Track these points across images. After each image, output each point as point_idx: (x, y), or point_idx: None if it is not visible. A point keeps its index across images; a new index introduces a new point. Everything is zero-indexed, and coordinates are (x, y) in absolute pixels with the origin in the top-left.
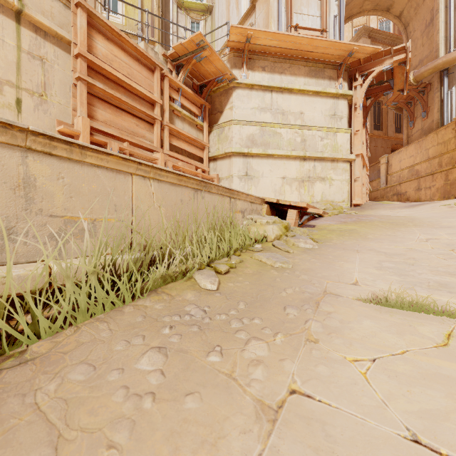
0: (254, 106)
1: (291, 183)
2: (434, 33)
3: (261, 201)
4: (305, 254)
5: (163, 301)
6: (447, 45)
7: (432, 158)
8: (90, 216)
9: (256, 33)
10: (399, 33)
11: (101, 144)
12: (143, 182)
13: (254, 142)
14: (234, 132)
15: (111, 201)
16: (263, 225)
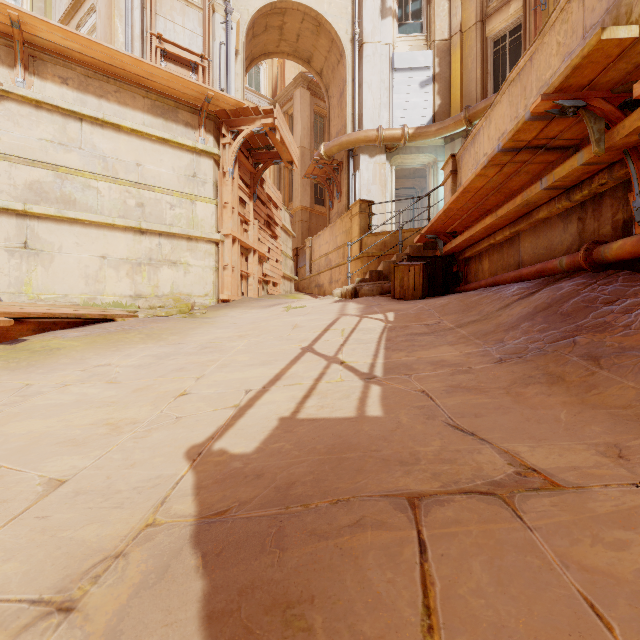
0: (43, 136)
1: (117, 266)
2: (344, 105)
3: None
4: None
5: None
6: (354, 124)
7: (339, 247)
8: None
9: (27, 18)
10: None
11: None
12: None
13: (42, 194)
14: None
15: None
16: None
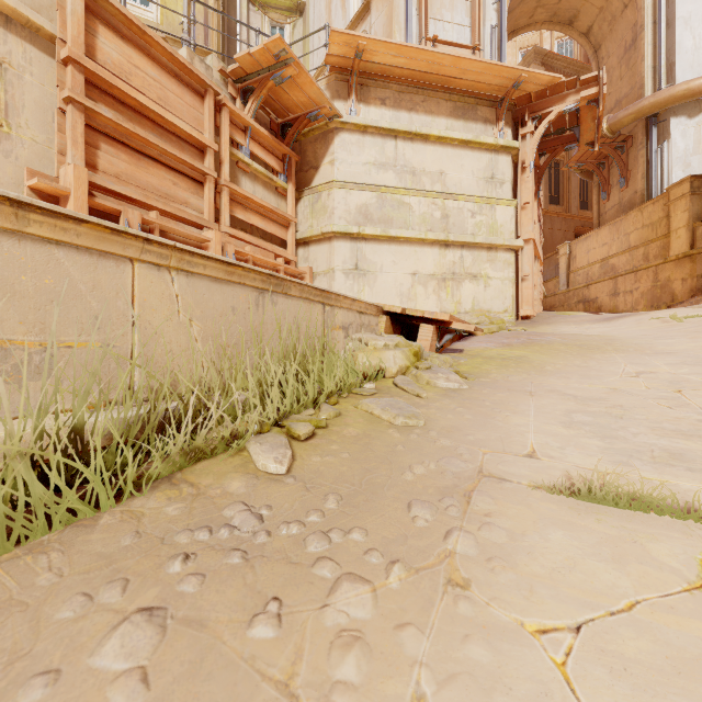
0: (368, 160)
1: (425, 282)
2: (638, 60)
3: (376, 310)
4: (446, 400)
5: (179, 501)
6: (655, 80)
7: (634, 247)
8: (38, 339)
9: (371, 44)
10: (585, 61)
11: (110, 213)
12: (156, 275)
13: (368, 216)
14: (337, 200)
15: (87, 310)
16: (379, 350)
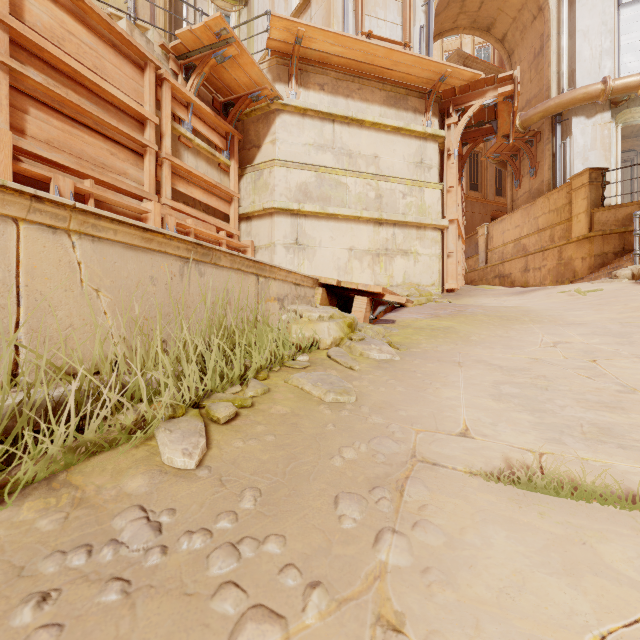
0: (307, 141)
1: (361, 257)
2: (545, 65)
3: (312, 282)
4: (379, 372)
5: (52, 515)
6: (559, 84)
7: (542, 230)
8: None
9: (310, 32)
10: (500, 66)
11: (39, 180)
12: (51, 239)
13: (307, 194)
14: (278, 177)
15: None
16: (314, 322)
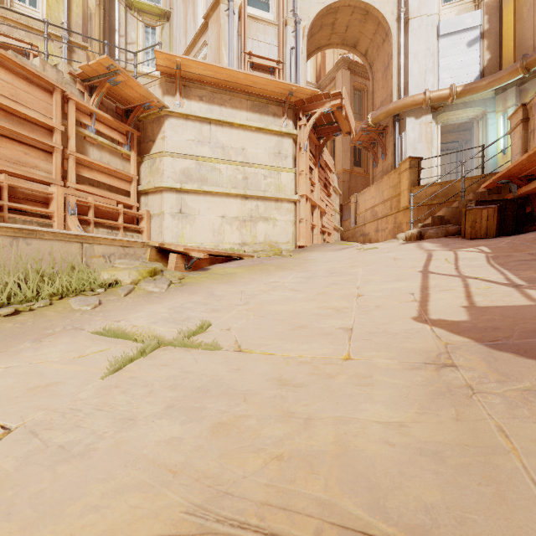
0: (189, 138)
1: (231, 222)
2: (390, 77)
3: (142, 245)
4: (135, 297)
5: None
6: (399, 92)
7: (386, 201)
8: None
9: (185, 61)
10: None
11: None
12: None
13: (189, 177)
14: (166, 164)
15: None
16: (119, 270)
